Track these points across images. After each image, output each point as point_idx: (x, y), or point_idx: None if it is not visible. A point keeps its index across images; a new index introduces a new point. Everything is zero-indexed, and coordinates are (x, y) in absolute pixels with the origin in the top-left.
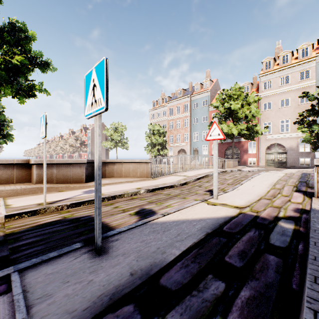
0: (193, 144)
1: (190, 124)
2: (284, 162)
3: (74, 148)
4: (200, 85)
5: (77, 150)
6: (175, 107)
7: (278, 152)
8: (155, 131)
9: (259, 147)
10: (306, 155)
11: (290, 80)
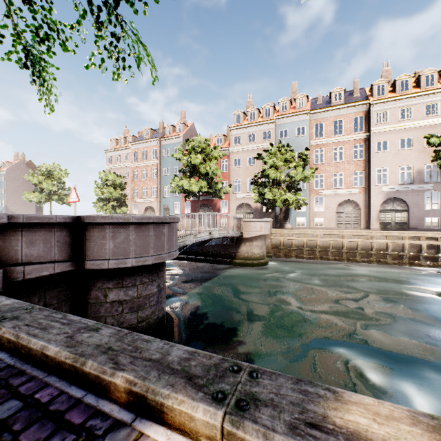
0: (164, 201)
1: (160, 176)
2: None
3: None
4: (172, 127)
5: None
6: (141, 152)
7: (247, 212)
8: (108, 181)
9: (231, 207)
10: (268, 216)
11: (256, 139)
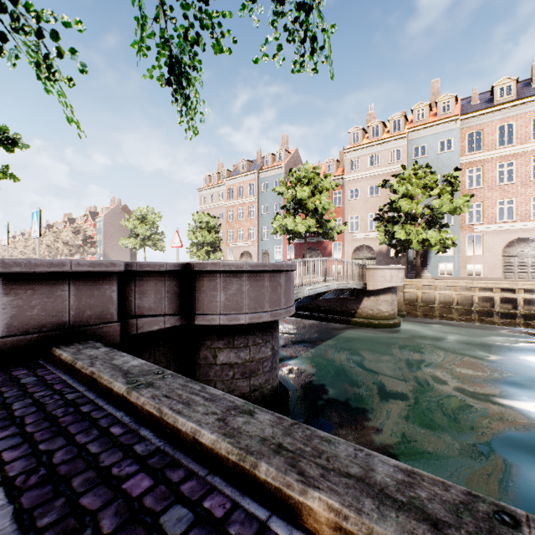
0: (262, 244)
1: (258, 215)
2: None
3: (71, 248)
4: (271, 157)
5: (77, 252)
6: (237, 188)
7: (367, 257)
8: (202, 223)
9: (345, 250)
10: (397, 261)
11: (380, 161)
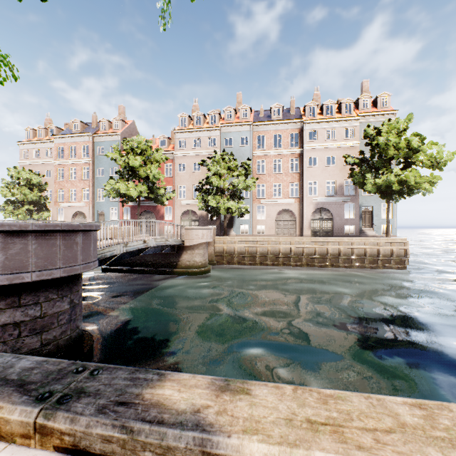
0: (98, 206)
1: (93, 176)
2: None
3: None
4: (108, 123)
5: None
6: (69, 147)
7: (192, 219)
8: (21, 180)
9: (175, 213)
10: (213, 223)
11: (201, 145)
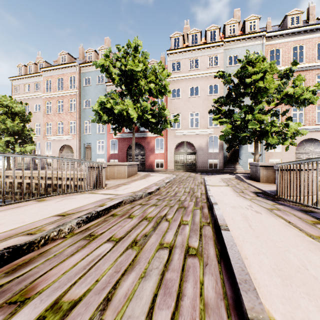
0: (84, 139)
1: (79, 108)
2: (194, 164)
3: None
4: (94, 53)
5: None
6: (56, 80)
7: (188, 152)
8: (0, 107)
9: (168, 146)
10: (215, 156)
11: (199, 65)
